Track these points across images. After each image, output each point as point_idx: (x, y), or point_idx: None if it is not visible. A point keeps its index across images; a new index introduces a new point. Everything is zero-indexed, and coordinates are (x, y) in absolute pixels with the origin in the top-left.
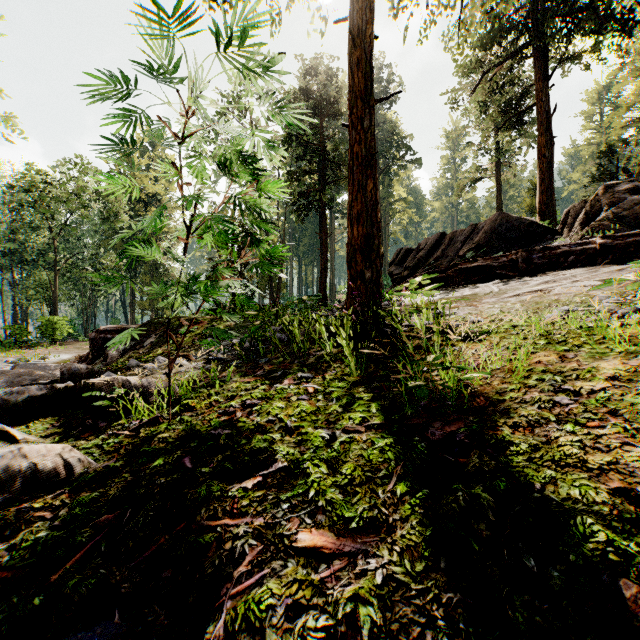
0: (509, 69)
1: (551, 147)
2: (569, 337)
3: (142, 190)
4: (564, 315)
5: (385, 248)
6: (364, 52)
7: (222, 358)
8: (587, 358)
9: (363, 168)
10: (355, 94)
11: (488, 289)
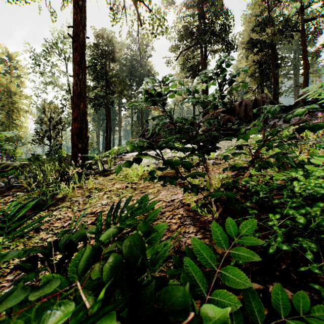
0: (192, 51)
1: (207, 88)
2: (131, 175)
3: (0, 85)
4: (147, 165)
5: (147, 127)
6: (79, 44)
7: (2, 186)
8: (120, 183)
9: (78, 97)
10: (74, 62)
11: (158, 151)
